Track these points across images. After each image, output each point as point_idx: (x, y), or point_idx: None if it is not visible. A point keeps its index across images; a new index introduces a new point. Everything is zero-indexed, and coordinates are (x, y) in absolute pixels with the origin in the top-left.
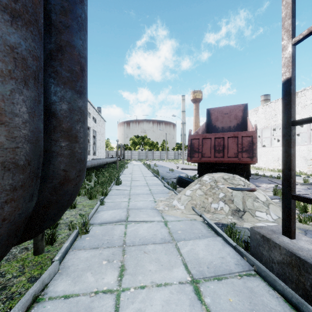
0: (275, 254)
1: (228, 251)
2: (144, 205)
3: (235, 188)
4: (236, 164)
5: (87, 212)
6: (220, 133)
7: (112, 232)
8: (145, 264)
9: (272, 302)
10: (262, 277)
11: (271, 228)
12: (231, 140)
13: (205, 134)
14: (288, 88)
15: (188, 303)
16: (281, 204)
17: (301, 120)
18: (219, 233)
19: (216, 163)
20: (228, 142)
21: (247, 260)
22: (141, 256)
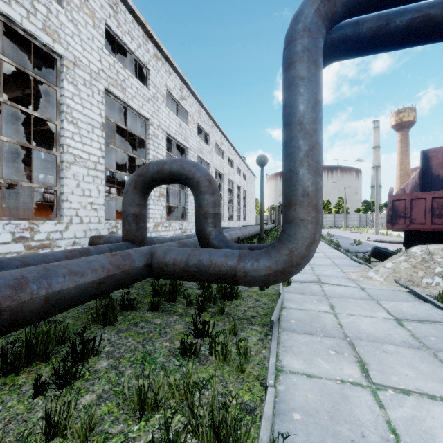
0: None
1: (436, 311)
2: (332, 274)
3: None
4: None
5: None
6: (441, 191)
7: (310, 288)
8: (349, 307)
9: None
10: None
11: None
12: None
13: (417, 193)
14: None
15: (391, 326)
16: None
17: None
18: (428, 300)
19: (435, 232)
20: None
21: None
22: (344, 303)
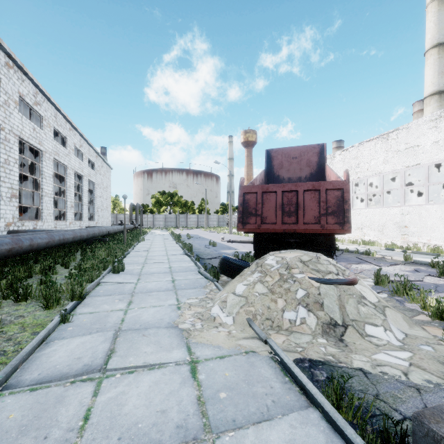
0: None
1: None
2: (156, 317)
3: (323, 279)
4: (313, 235)
5: (20, 347)
6: (291, 184)
7: (54, 413)
8: None
9: None
10: None
11: None
12: (309, 195)
13: (268, 185)
14: None
15: None
16: (394, 303)
17: None
18: (313, 396)
19: (283, 232)
20: (305, 199)
21: None
22: None
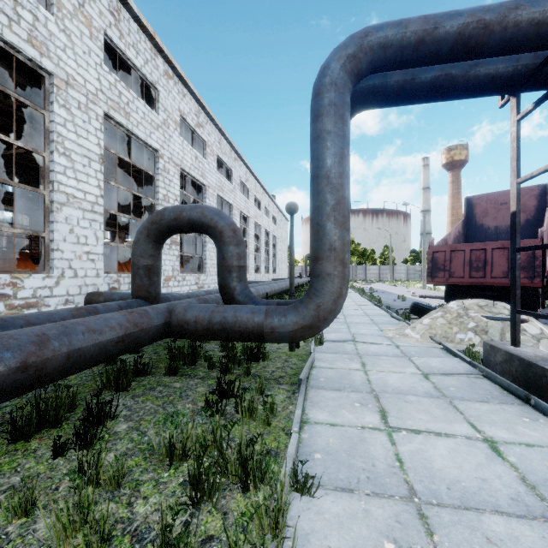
0: (498, 357)
1: (462, 365)
2: (369, 332)
3: (492, 317)
4: None
5: None
6: (479, 243)
7: (344, 347)
8: (381, 364)
9: (489, 387)
10: (488, 378)
11: (504, 342)
12: (498, 252)
13: (456, 245)
14: (514, 220)
15: (418, 379)
16: None
17: (521, 248)
18: (457, 355)
19: (474, 285)
20: (493, 256)
21: (479, 370)
22: (376, 360)
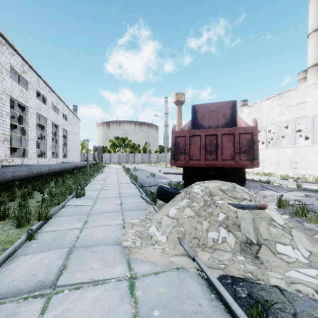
0: None
1: None
2: (104, 235)
3: (240, 205)
4: (228, 168)
5: None
6: (211, 129)
7: None
8: None
9: None
10: None
11: None
12: (226, 138)
13: (194, 131)
14: None
15: None
16: (295, 223)
17: None
18: (238, 317)
19: (206, 167)
20: (223, 141)
21: None
22: None
